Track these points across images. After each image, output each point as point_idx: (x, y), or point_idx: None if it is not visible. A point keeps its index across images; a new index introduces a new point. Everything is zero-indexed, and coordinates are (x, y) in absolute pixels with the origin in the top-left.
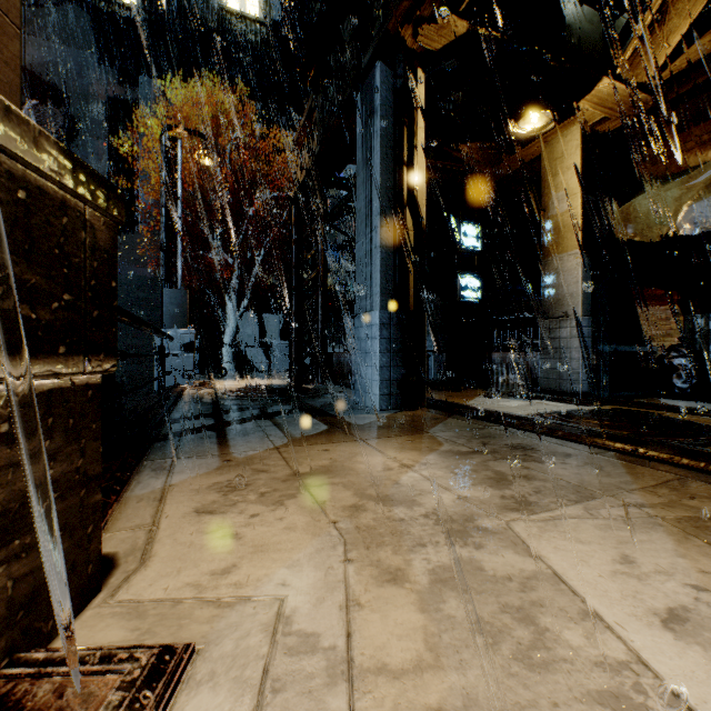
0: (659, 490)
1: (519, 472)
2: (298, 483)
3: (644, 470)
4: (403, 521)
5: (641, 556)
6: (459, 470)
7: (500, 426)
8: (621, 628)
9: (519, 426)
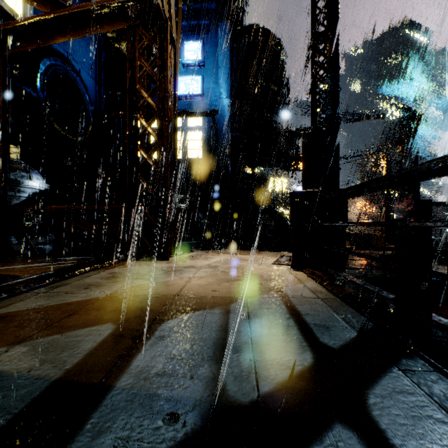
0: (144, 265)
1: (159, 271)
2: (246, 277)
3: (121, 267)
4: (225, 268)
5: (192, 262)
6: (176, 274)
7: (29, 292)
8: (215, 261)
9: (41, 284)
